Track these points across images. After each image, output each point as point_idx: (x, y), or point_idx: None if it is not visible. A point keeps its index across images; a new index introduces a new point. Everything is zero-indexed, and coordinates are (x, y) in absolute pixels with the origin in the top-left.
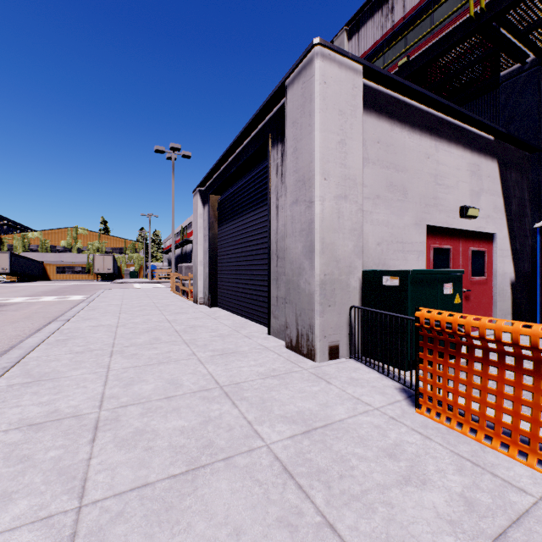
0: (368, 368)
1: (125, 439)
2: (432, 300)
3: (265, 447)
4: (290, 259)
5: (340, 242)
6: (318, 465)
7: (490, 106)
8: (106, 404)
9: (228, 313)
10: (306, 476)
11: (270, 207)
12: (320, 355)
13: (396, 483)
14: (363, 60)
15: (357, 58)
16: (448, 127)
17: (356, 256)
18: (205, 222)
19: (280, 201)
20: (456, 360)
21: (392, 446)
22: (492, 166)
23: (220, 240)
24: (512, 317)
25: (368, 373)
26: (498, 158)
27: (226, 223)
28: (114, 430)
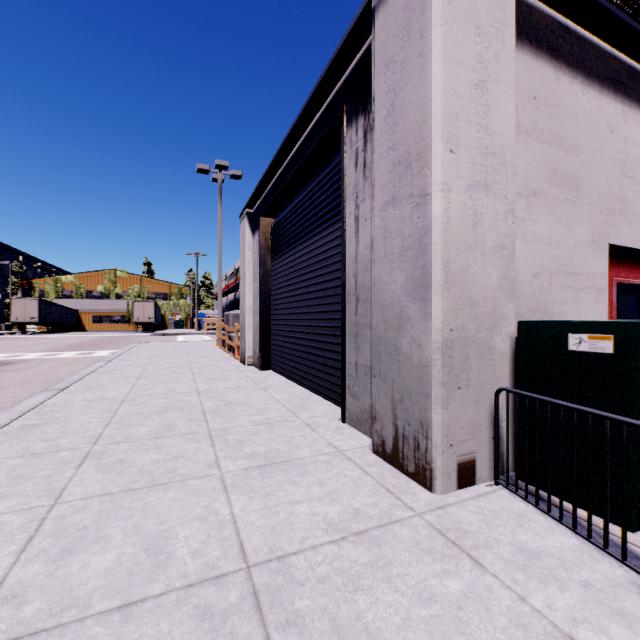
0: (545, 517)
1: None
2: None
3: None
4: (382, 302)
5: (476, 270)
6: None
7: None
8: None
9: (283, 380)
10: None
11: (345, 220)
12: (442, 480)
13: None
14: None
15: None
16: None
17: (505, 295)
18: (254, 255)
19: (362, 208)
20: None
21: None
22: None
23: (274, 279)
24: None
25: (551, 531)
26: None
27: (282, 254)
28: None
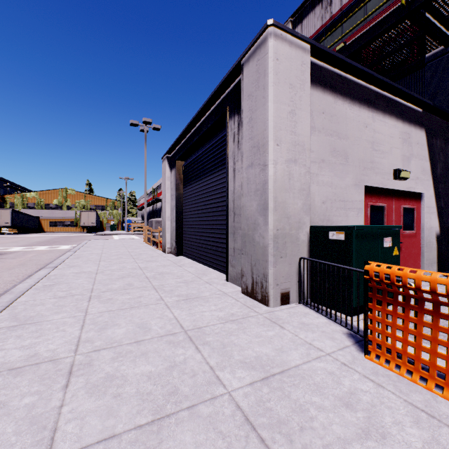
0: (317, 313)
1: (96, 384)
2: (374, 252)
3: (227, 395)
4: (246, 216)
5: (290, 201)
6: (278, 415)
7: (417, 83)
8: (81, 348)
9: (191, 261)
10: (268, 428)
11: (228, 170)
12: (273, 301)
13: (356, 437)
14: (311, 40)
15: (306, 38)
16: (383, 100)
17: (305, 213)
18: (172, 183)
19: (237, 165)
20: (405, 311)
21: (347, 395)
22: (420, 134)
23: (185, 199)
24: (437, 265)
25: (317, 318)
26: (425, 128)
27: (190, 184)
28: (87, 375)
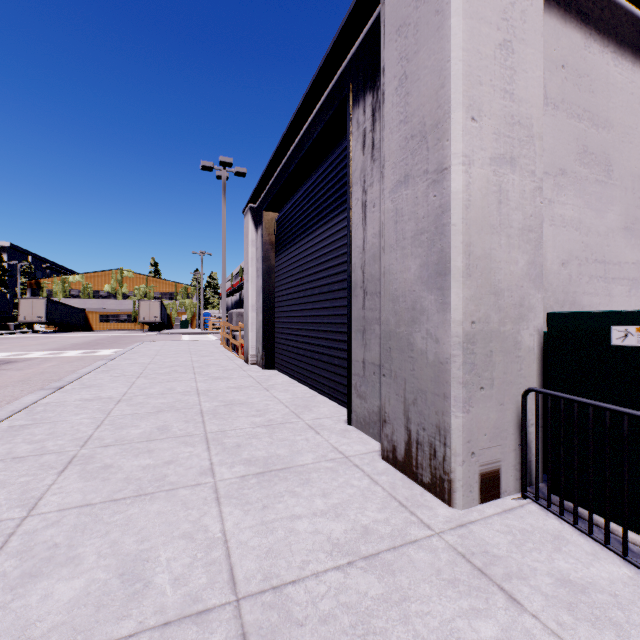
0: (586, 538)
1: None
2: None
3: None
4: (393, 293)
5: (501, 254)
6: None
7: None
8: None
9: (287, 380)
10: None
11: (351, 207)
12: (463, 493)
13: None
14: None
15: None
16: None
17: (533, 283)
18: (258, 251)
19: (370, 193)
20: None
21: None
22: None
23: (278, 275)
24: None
25: (596, 557)
26: None
27: (285, 249)
28: None
